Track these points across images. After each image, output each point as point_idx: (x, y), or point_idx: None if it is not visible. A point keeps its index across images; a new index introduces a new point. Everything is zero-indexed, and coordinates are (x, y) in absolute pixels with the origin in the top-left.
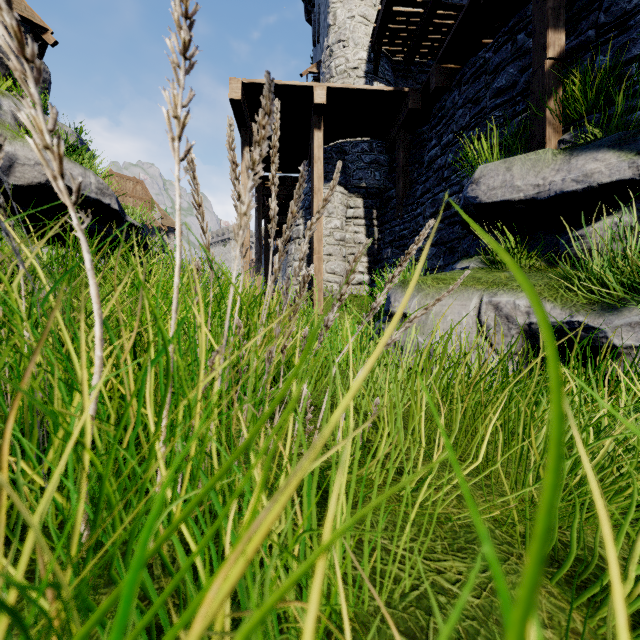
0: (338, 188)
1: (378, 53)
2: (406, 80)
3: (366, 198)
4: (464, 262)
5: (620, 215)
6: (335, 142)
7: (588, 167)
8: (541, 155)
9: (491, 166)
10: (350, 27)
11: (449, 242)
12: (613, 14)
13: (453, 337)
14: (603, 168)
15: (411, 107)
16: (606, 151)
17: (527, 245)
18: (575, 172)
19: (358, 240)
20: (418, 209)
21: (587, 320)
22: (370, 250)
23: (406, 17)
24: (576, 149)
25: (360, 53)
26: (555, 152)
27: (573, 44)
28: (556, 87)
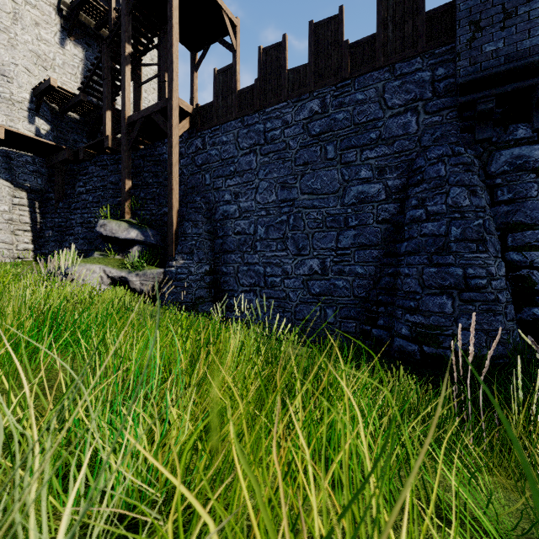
0: (6, 183)
1: (40, 102)
2: (61, 122)
3: (30, 193)
4: (96, 253)
5: (138, 248)
6: (1, 147)
7: (131, 233)
8: (121, 224)
9: (106, 222)
10: (15, 71)
11: (90, 239)
12: (146, 181)
13: (91, 280)
14: (134, 235)
15: (68, 158)
16: (136, 230)
17: (117, 251)
18: (128, 234)
19: (24, 221)
20: (72, 216)
21: (124, 275)
22: (34, 228)
23: (62, 93)
24: (130, 225)
25: (24, 93)
26: (125, 224)
27: (136, 183)
28: (129, 198)
